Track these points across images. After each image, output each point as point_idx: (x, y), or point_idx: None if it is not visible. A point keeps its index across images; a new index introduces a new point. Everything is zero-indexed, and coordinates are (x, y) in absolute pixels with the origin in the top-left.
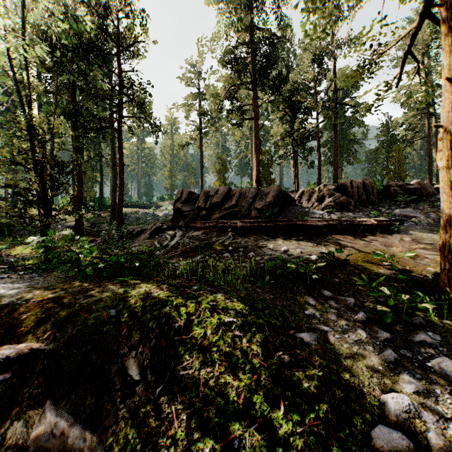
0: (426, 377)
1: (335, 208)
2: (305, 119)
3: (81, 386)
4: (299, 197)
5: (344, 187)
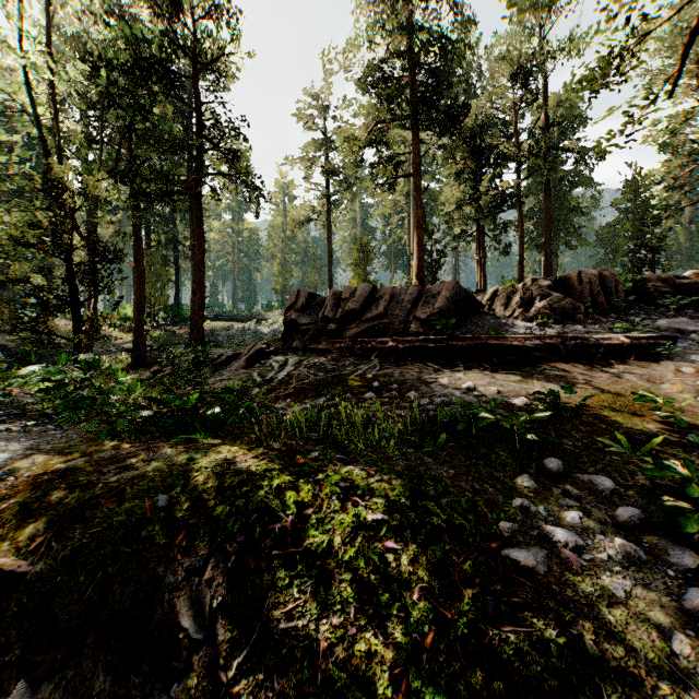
0: None
1: (553, 318)
2: (497, 175)
3: (88, 652)
4: (489, 300)
5: (566, 283)
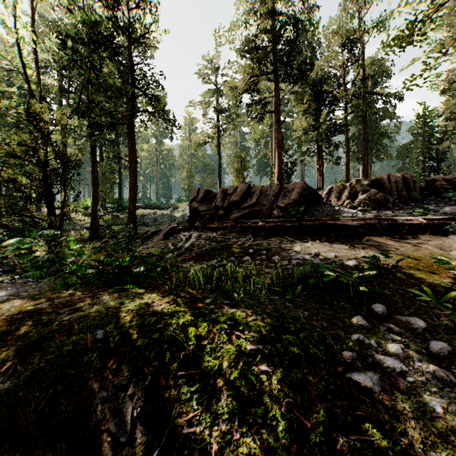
0: None
1: (371, 206)
2: (331, 111)
3: (39, 451)
4: (327, 194)
5: (380, 182)
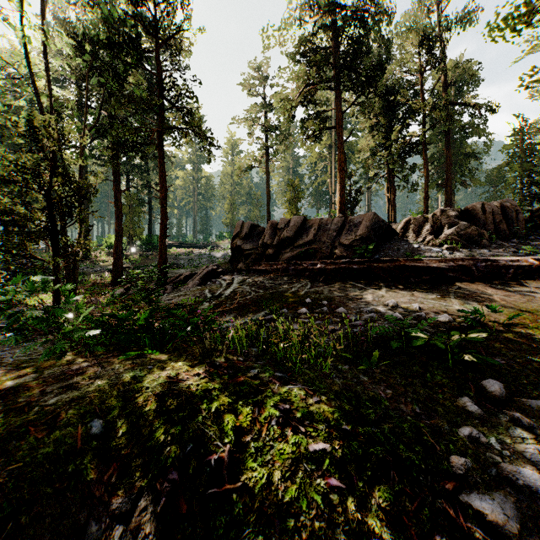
0: None
1: (460, 243)
2: (406, 126)
3: None
4: (402, 228)
5: (471, 213)
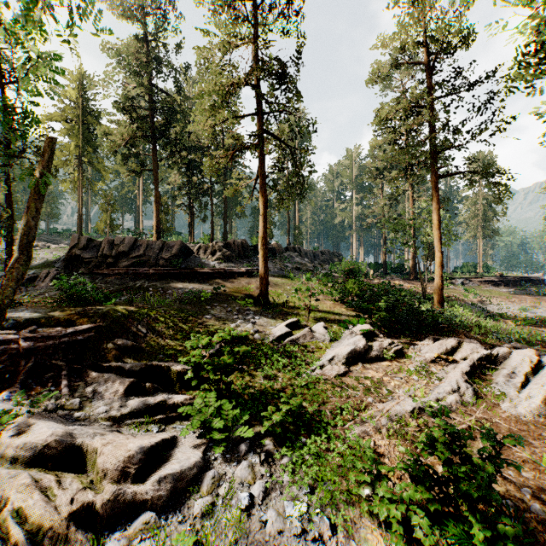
0: (245, 320)
1: (223, 260)
2: (201, 178)
3: (126, 334)
4: (197, 250)
5: (229, 245)
